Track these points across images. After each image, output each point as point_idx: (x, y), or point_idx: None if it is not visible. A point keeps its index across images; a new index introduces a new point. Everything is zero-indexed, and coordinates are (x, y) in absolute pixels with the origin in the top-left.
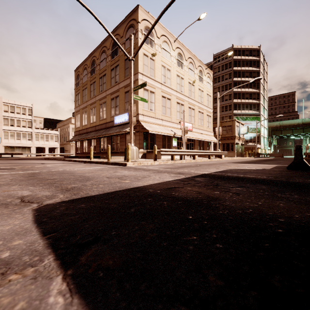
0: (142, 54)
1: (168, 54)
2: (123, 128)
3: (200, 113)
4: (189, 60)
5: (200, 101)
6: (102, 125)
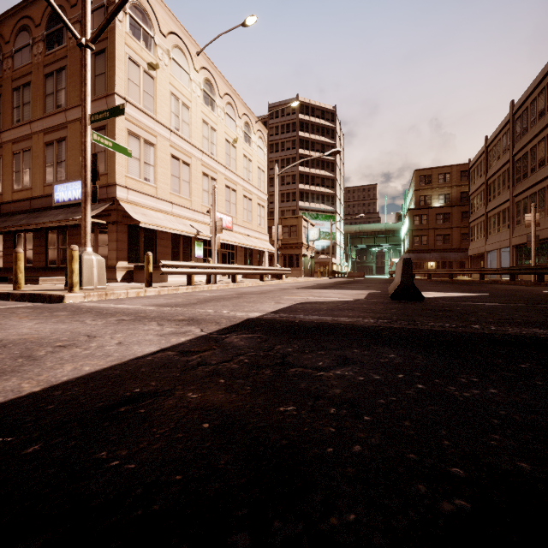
0: (124, 57)
1: (185, 75)
2: (76, 212)
3: (247, 198)
4: (227, 98)
5: (247, 178)
6: (20, 202)
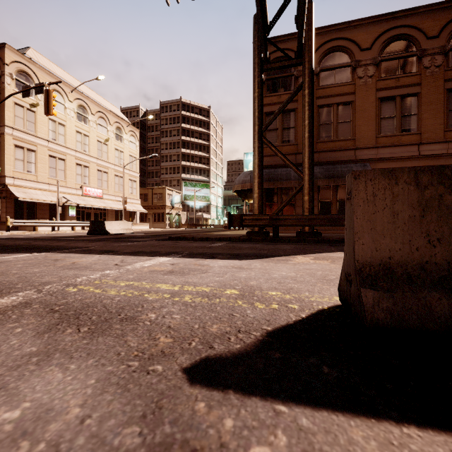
0: (12, 104)
1: (60, 106)
2: None
3: (118, 177)
4: (99, 114)
5: (118, 163)
6: None
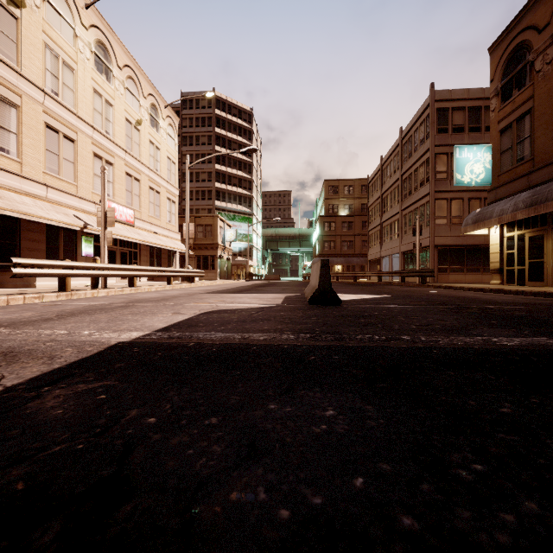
0: None
1: (67, 27)
2: None
3: (154, 191)
4: (128, 71)
5: (154, 167)
6: None
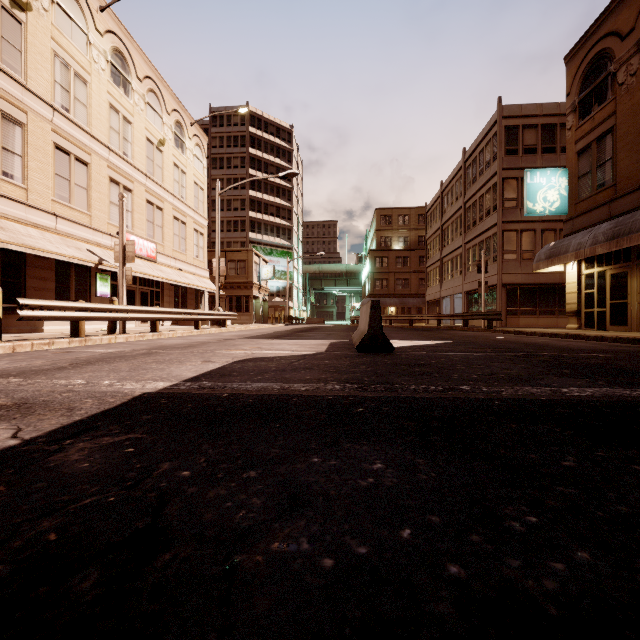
0: None
1: (79, 33)
2: None
3: (179, 221)
4: (149, 83)
5: (179, 194)
6: None
